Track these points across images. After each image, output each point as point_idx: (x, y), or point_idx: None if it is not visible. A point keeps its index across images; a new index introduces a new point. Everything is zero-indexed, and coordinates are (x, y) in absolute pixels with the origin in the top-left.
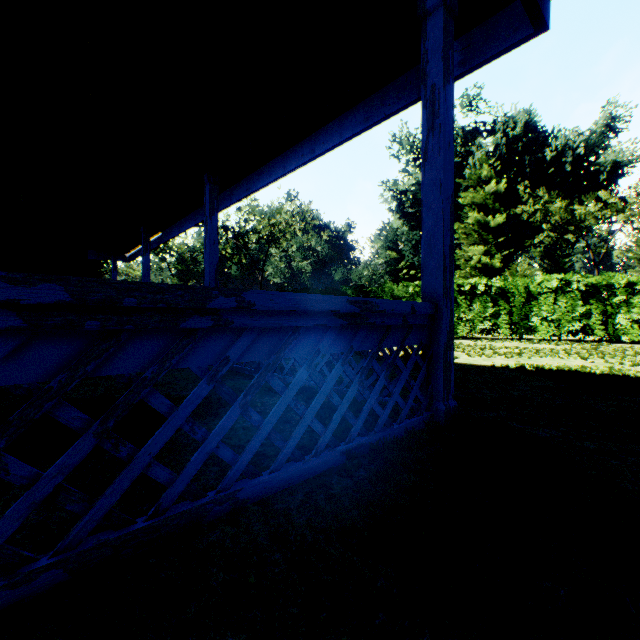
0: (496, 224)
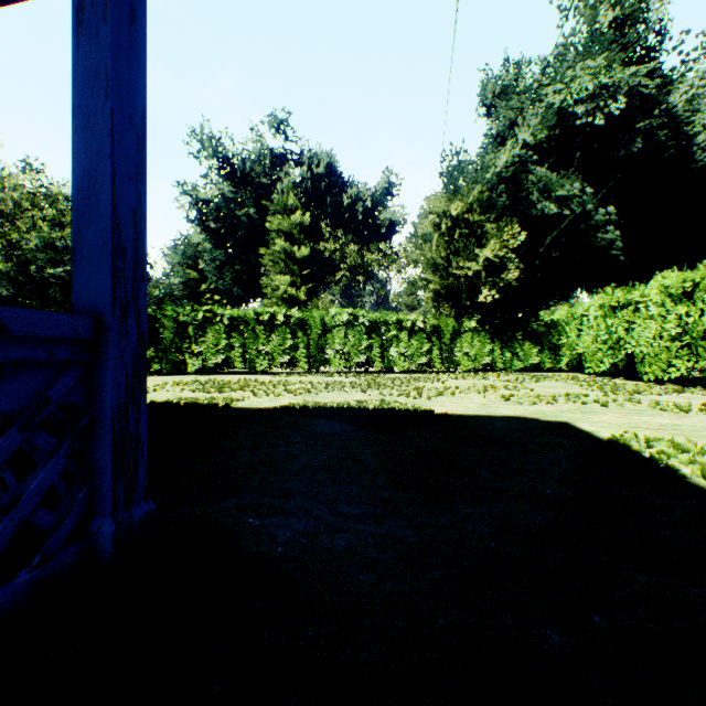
0: (302, 256)
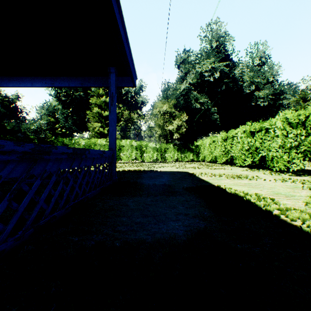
0: (106, 115)
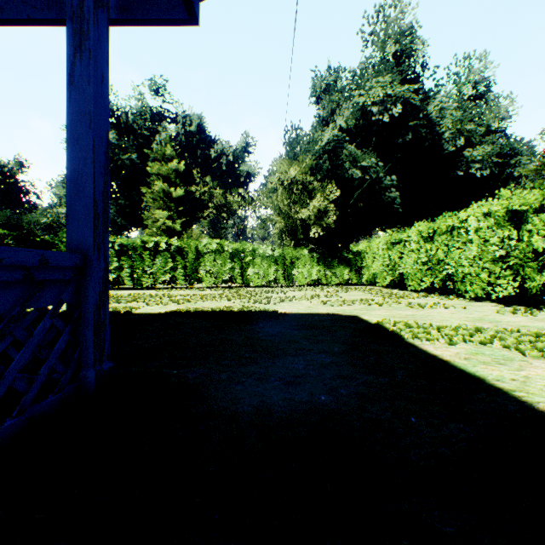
0: (178, 196)
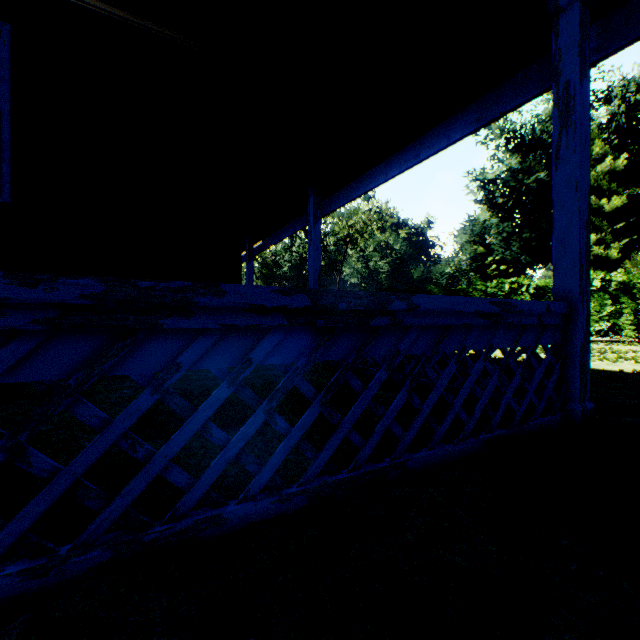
0: (612, 208)
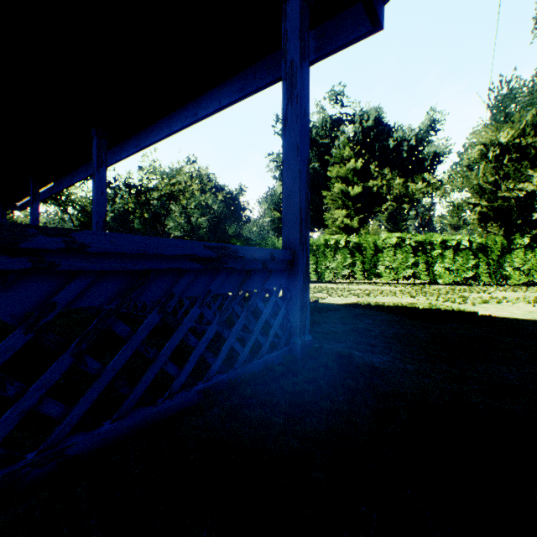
0: (355, 193)
